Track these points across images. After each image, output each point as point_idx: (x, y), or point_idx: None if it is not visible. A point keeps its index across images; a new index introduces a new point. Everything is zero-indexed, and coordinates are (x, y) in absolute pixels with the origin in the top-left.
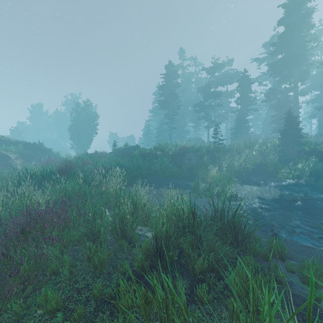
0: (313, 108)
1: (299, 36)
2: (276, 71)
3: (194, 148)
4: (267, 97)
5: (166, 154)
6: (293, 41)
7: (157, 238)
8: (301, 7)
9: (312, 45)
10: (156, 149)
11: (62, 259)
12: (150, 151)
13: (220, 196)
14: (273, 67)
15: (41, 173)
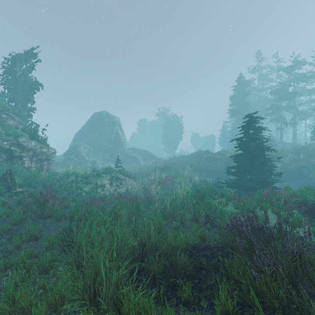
0: None
1: None
2: None
3: None
4: None
5: (224, 157)
6: None
7: (193, 184)
8: None
9: None
10: (219, 153)
11: (173, 187)
12: (214, 155)
13: None
14: None
15: (159, 168)
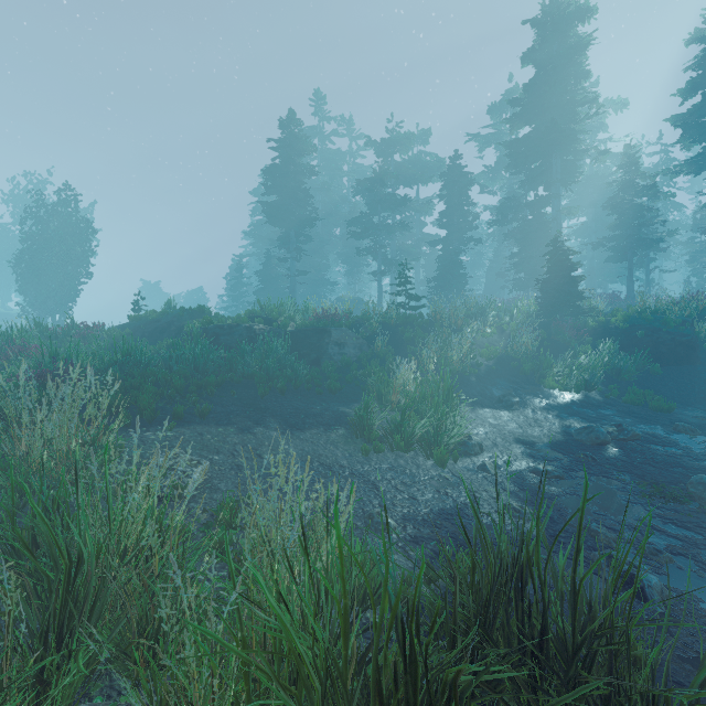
0: (584, 244)
1: (563, 89)
2: (519, 161)
3: (351, 316)
4: (501, 215)
5: (279, 329)
6: (553, 99)
7: None
8: (568, 30)
9: (586, 113)
10: (252, 318)
11: None
12: (235, 323)
13: (430, 443)
14: (514, 151)
15: None
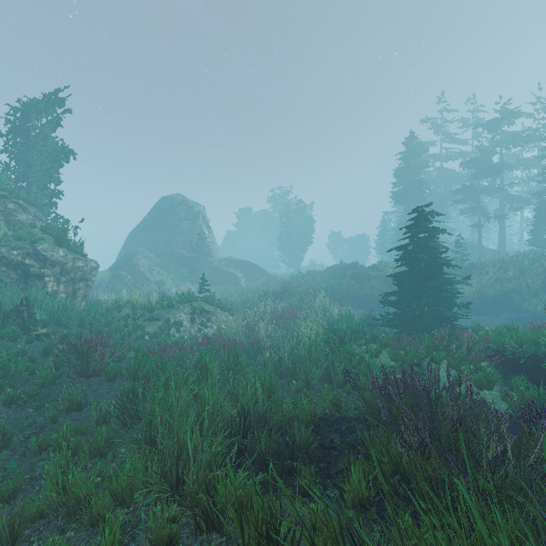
0: None
1: None
2: None
3: None
4: None
5: (382, 275)
6: None
7: (328, 321)
8: None
9: None
10: (374, 268)
11: (295, 326)
12: (365, 271)
13: None
14: None
15: (272, 293)
